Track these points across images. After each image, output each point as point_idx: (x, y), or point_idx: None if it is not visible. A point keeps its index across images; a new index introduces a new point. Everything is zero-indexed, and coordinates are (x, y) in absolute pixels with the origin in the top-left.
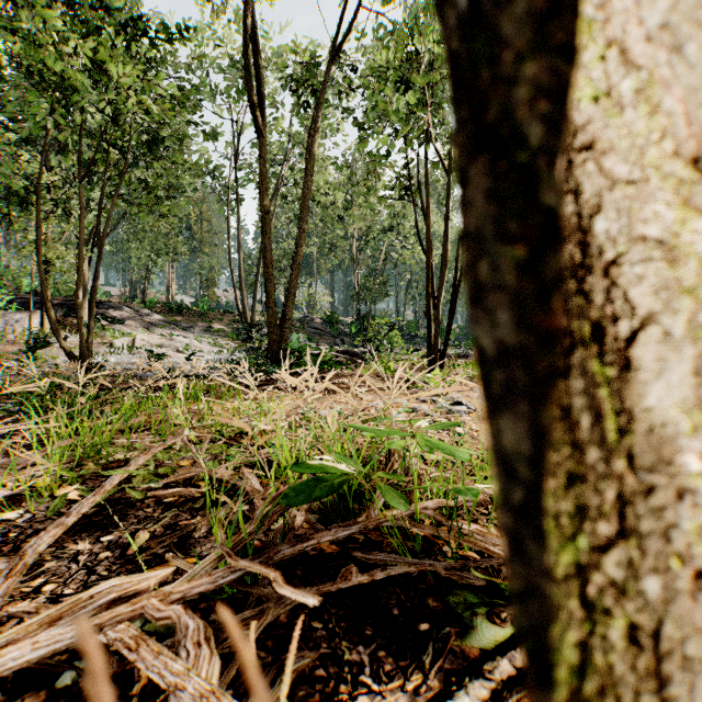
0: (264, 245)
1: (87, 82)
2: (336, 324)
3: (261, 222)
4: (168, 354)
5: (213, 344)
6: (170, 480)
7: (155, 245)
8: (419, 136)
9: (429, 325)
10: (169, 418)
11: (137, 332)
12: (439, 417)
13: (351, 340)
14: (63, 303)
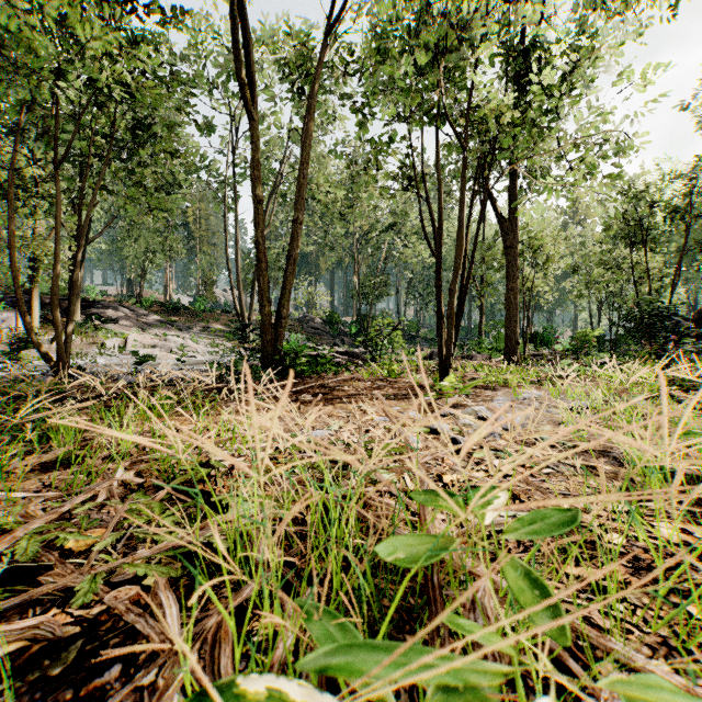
0: (258, 238)
1: (49, 46)
2: (336, 323)
3: (254, 213)
4: (161, 355)
5: (209, 345)
6: (36, 593)
7: (151, 243)
8: (428, 111)
9: (440, 324)
10: (115, 444)
11: (131, 332)
12: None
13: (351, 340)
14: None
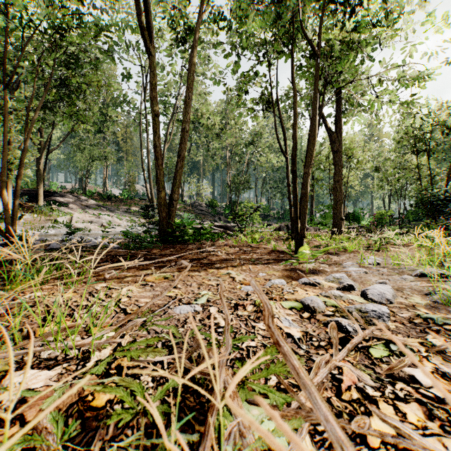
0: (156, 141)
1: None
2: (215, 207)
3: (153, 123)
4: (94, 228)
5: (129, 221)
6: None
7: (92, 153)
8: (285, 32)
9: (296, 201)
10: None
11: (76, 212)
12: (363, 336)
13: (225, 218)
14: (27, 192)
